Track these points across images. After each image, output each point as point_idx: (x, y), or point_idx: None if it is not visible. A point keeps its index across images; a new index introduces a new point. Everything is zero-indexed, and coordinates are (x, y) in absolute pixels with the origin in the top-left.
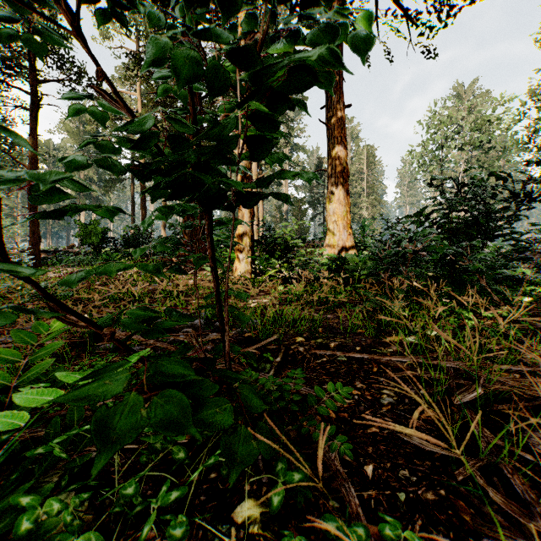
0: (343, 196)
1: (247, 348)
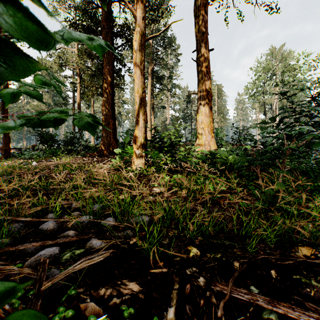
0: (208, 111)
1: None
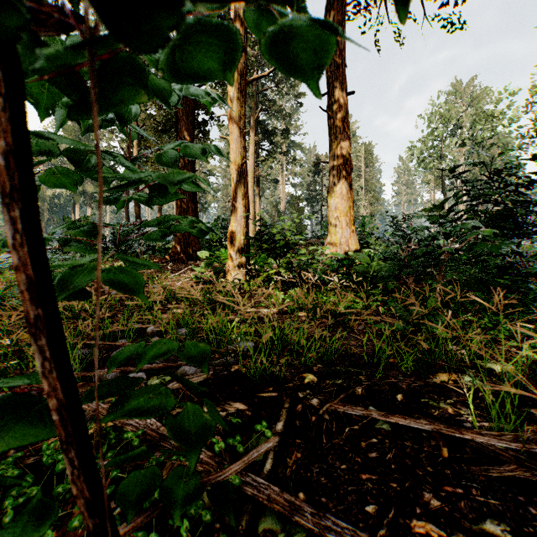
0: (346, 190)
1: (212, 475)
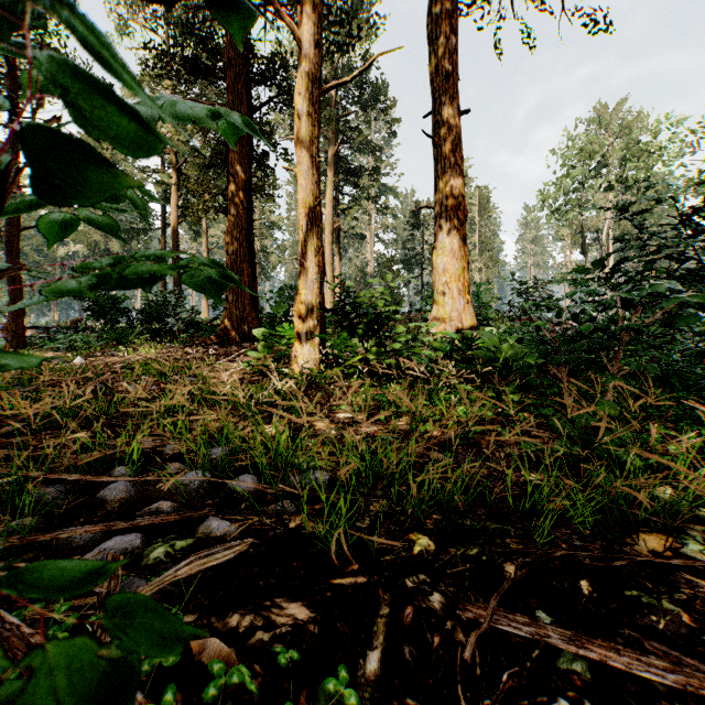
0: (458, 246)
1: None
